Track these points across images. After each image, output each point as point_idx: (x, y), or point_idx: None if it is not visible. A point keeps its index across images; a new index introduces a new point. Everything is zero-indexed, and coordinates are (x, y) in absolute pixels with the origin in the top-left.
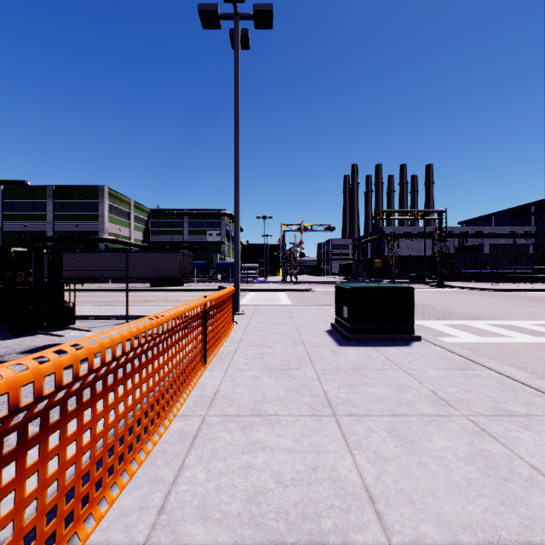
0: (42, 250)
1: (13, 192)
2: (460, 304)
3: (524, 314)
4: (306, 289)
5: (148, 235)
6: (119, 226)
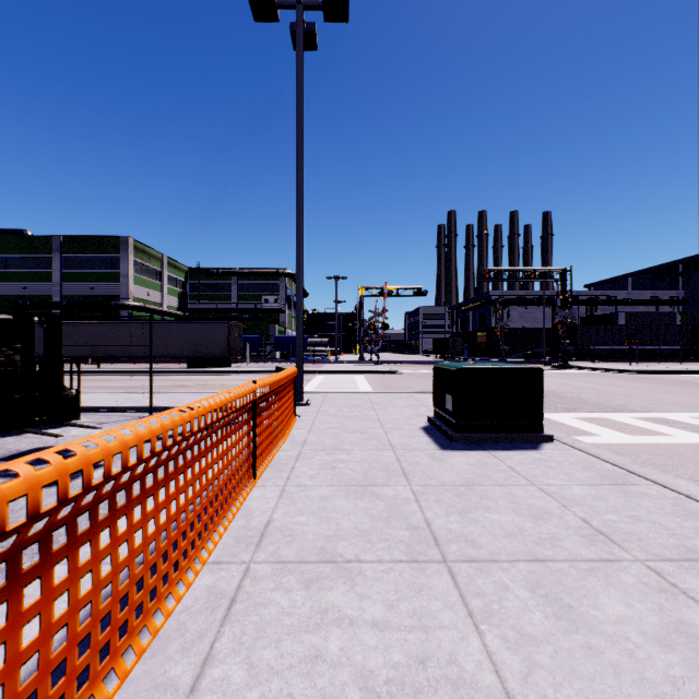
0: (32, 318)
1: (8, 245)
2: (593, 390)
3: (681, 404)
4: (391, 371)
5: (186, 301)
6: (148, 288)
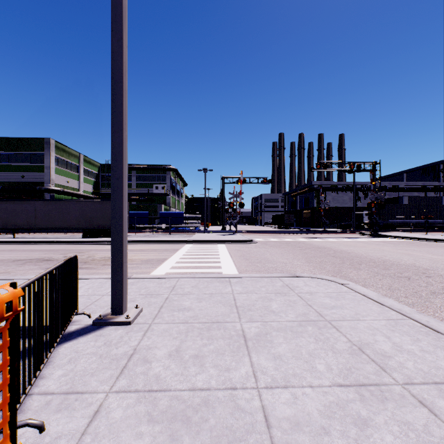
0: None
1: None
2: None
3: None
4: (248, 241)
5: (98, 187)
6: (67, 178)
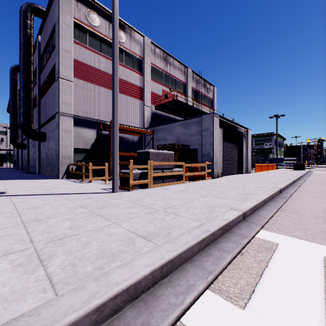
0: None
1: None
2: None
3: None
4: (310, 168)
5: None
6: None
